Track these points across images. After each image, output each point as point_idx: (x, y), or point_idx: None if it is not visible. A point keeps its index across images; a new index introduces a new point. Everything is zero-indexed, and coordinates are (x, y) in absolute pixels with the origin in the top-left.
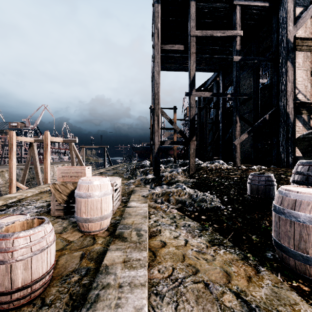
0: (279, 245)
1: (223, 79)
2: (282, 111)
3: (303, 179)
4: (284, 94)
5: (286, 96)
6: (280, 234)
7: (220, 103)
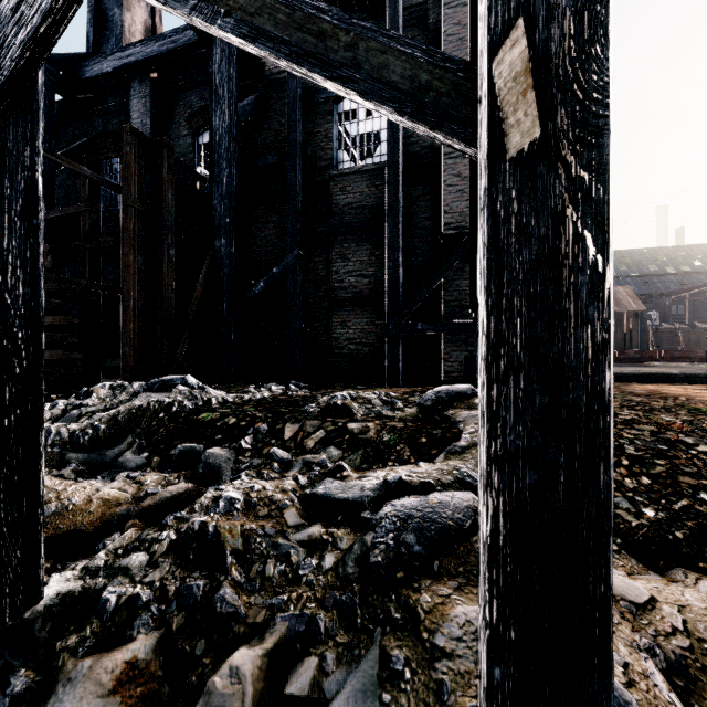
0: None
1: (233, 77)
2: None
3: None
4: None
5: None
6: None
7: (220, 158)
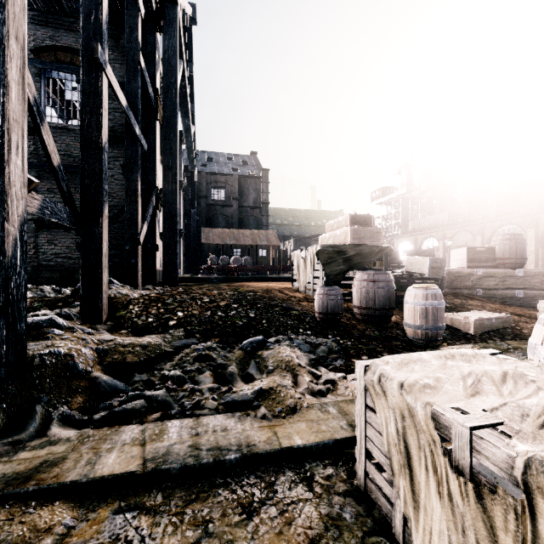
0: (437, 327)
1: None
2: (169, 199)
3: (386, 285)
4: (173, 175)
5: (177, 179)
6: (438, 319)
7: None
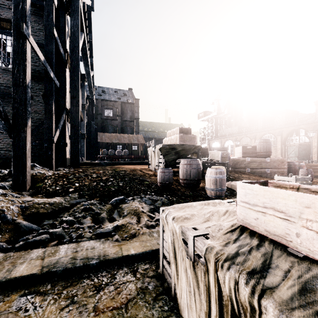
0: (222, 189)
1: None
2: (74, 115)
3: (196, 166)
4: (77, 101)
5: (79, 104)
6: (222, 185)
7: None
